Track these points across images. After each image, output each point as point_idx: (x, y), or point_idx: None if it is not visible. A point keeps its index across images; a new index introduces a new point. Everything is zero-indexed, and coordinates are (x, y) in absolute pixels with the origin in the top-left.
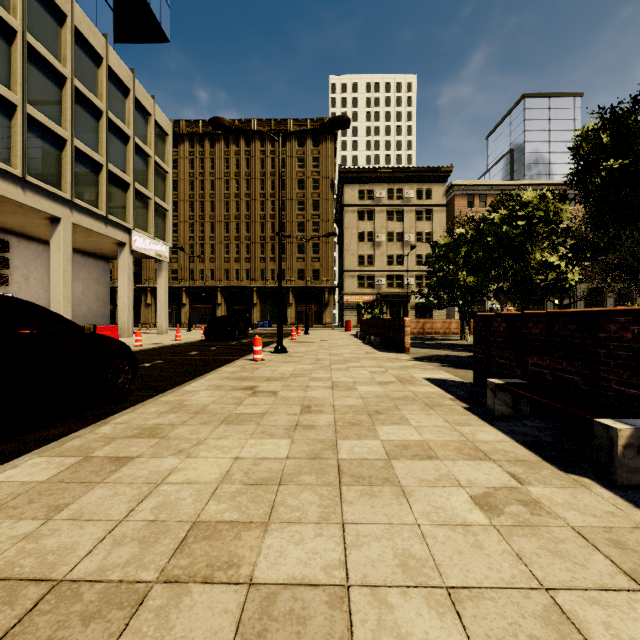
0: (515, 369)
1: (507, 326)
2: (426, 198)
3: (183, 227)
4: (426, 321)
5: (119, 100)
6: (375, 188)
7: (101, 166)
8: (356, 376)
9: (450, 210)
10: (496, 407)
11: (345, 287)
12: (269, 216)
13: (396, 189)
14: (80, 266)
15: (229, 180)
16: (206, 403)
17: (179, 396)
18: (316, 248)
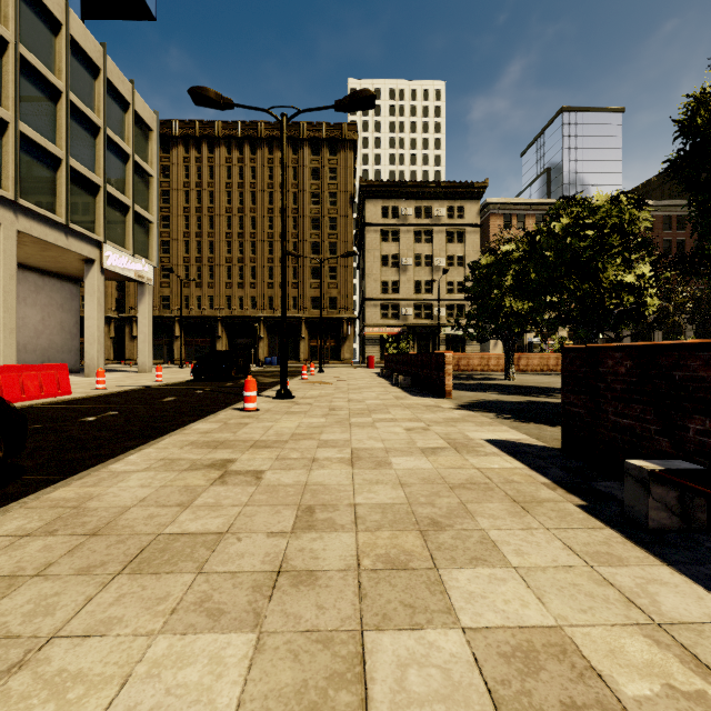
0: (655, 437)
1: (636, 365)
2: (458, 217)
3: (176, 246)
4: (461, 357)
5: (85, 81)
6: (401, 205)
7: (59, 161)
8: (387, 437)
9: (485, 231)
10: (650, 514)
11: (366, 318)
12: (278, 235)
13: (424, 206)
14: (38, 288)
15: (231, 192)
16: (127, 504)
17: (89, 486)
18: (333, 273)
